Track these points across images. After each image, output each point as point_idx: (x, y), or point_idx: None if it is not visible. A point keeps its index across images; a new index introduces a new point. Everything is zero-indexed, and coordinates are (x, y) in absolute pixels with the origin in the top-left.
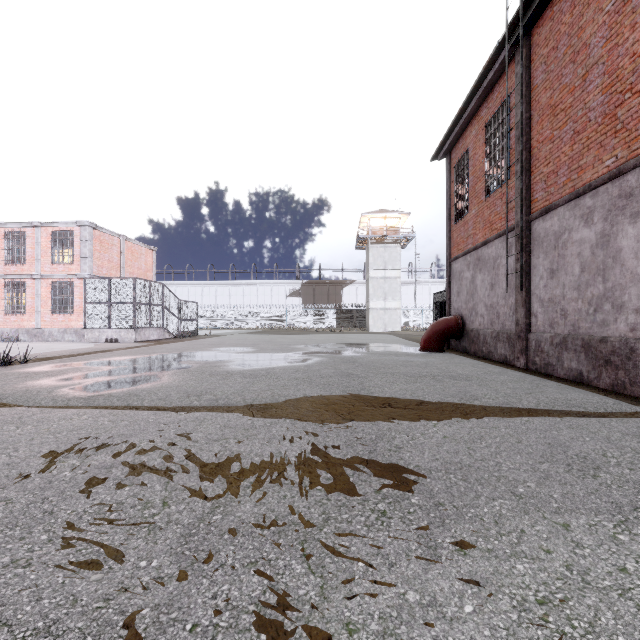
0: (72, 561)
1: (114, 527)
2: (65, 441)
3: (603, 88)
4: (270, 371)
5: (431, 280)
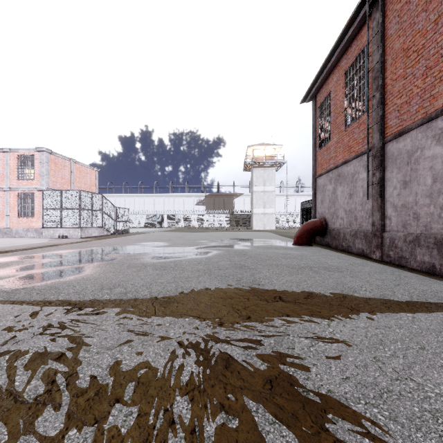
0: None
1: None
2: None
3: None
4: (177, 263)
5: (296, 193)
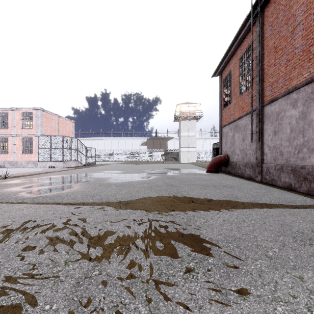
0: (3, 305)
1: (34, 280)
2: (16, 223)
3: (303, 37)
4: (130, 183)
5: (211, 137)
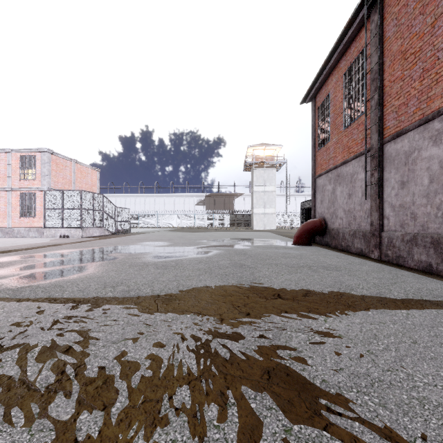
0: None
1: None
2: None
3: None
4: (178, 262)
5: (296, 193)
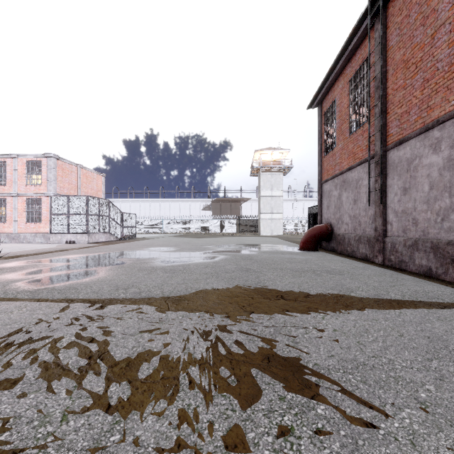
0: None
1: None
2: None
3: (449, 43)
4: (186, 267)
5: (304, 198)
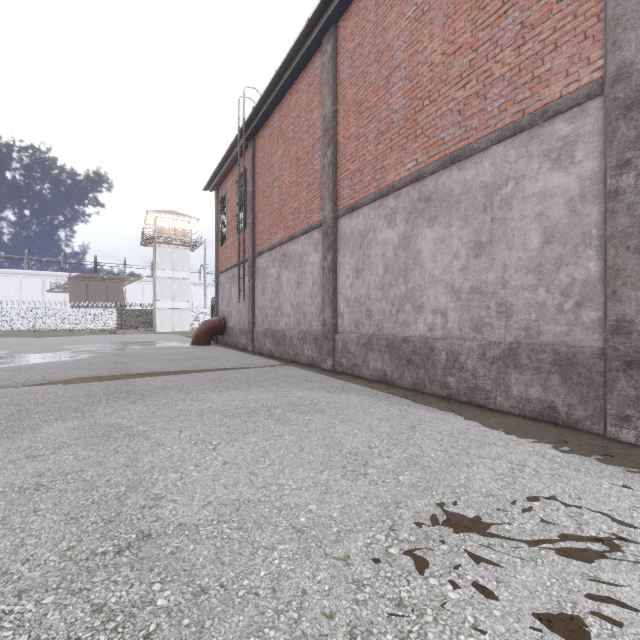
0: None
1: None
2: None
3: (278, 194)
4: (36, 366)
5: None
